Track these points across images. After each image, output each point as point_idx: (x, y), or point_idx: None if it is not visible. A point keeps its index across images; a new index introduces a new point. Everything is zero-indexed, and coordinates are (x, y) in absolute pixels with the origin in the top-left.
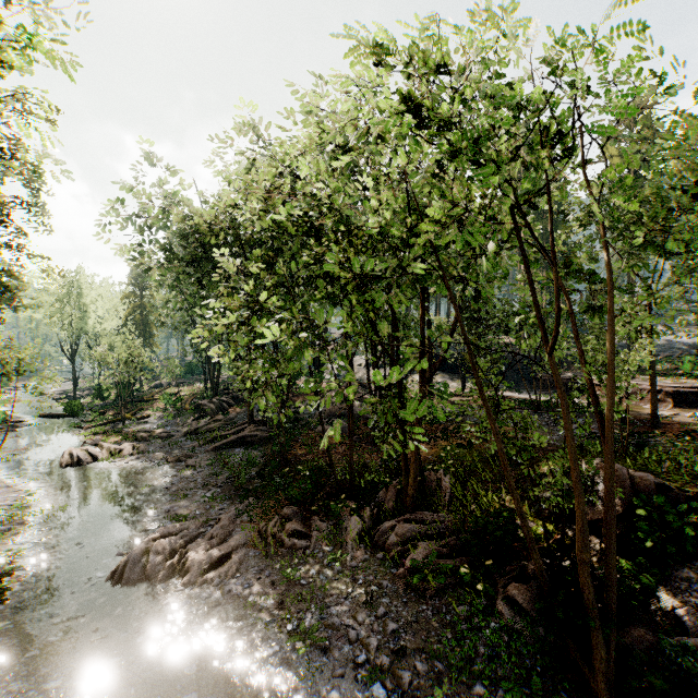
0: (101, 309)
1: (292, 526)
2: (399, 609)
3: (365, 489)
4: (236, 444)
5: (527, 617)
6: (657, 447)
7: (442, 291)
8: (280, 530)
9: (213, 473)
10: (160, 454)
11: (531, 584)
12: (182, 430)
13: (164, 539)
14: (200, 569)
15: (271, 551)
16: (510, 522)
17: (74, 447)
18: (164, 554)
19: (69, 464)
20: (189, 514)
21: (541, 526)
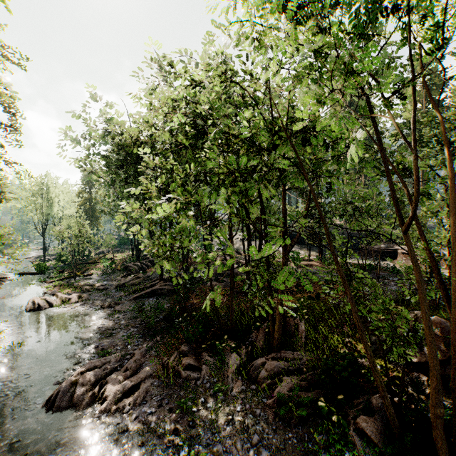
0: (62, 201)
1: (187, 361)
2: (270, 436)
3: (242, 331)
4: (150, 295)
5: (376, 448)
6: None
7: (303, 182)
8: (178, 364)
9: (133, 317)
10: (97, 301)
11: (376, 416)
12: (114, 284)
13: (89, 372)
14: (114, 398)
15: (170, 381)
16: (357, 365)
17: (38, 296)
18: (88, 385)
19: (32, 309)
20: (111, 350)
21: (377, 364)
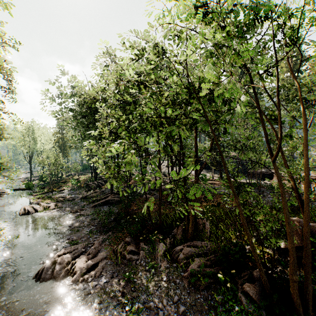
0: (43, 139)
1: (130, 248)
2: (185, 296)
3: (167, 228)
4: (104, 204)
5: (255, 304)
6: (312, 207)
7: (207, 128)
8: (124, 250)
9: (92, 218)
10: (68, 208)
11: (256, 283)
12: (79, 196)
13: (64, 255)
14: (81, 273)
15: (119, 261)
16: (244, 249)
17: (27, 205)
18: (63, 264)
19: (23, 213)
20: (78, 240)
21: (258, 249)
